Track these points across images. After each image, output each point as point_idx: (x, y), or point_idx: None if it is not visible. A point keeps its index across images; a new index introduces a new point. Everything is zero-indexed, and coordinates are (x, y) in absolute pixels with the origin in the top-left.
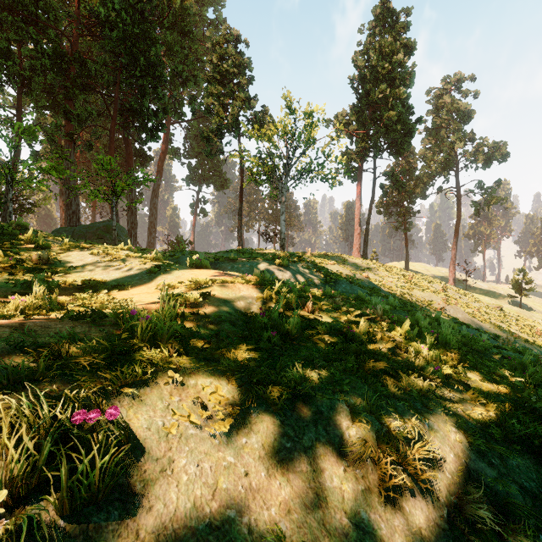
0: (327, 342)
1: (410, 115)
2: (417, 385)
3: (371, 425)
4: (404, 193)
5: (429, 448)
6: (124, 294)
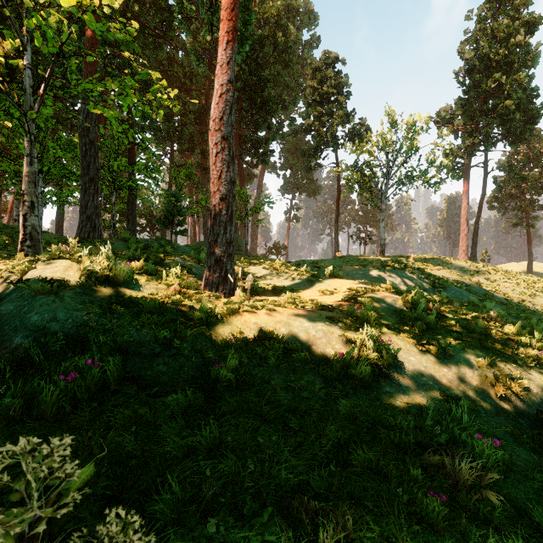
0: (454, 331)
1: (533, 99)
2: (523, 361)
3: (490, 370)
4: (525, 184)
5: (527, 386)
6: (301, 296)
